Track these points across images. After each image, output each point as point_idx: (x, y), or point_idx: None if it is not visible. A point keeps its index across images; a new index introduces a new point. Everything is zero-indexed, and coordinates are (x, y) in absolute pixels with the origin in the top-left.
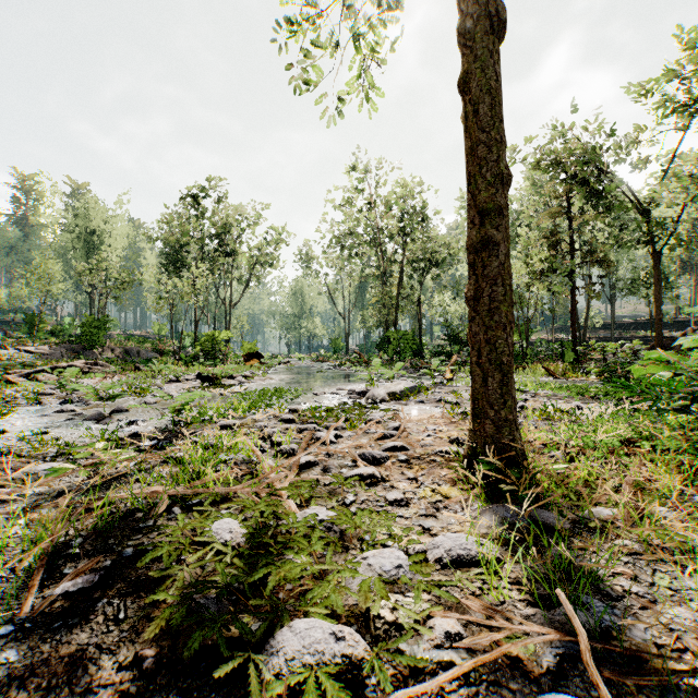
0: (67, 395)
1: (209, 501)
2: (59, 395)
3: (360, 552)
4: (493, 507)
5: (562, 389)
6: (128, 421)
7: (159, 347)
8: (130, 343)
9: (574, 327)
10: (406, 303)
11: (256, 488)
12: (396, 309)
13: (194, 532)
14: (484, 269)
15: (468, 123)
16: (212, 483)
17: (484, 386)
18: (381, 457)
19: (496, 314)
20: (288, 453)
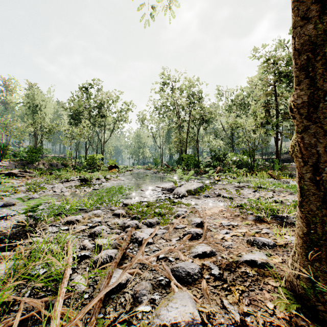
0: None
1: None
2: None
3: None
4: None
5: (291, 188)
6: None
7: (64, 162)
8: (53, 160)
9: (277, 152)
10: (191, 140)
11: None
12: (186, 143)
13: None
14: (326, 67)
15: None
16: None
17: (325, 208)
18: (194, 273)
19: None
20: (104, 262)
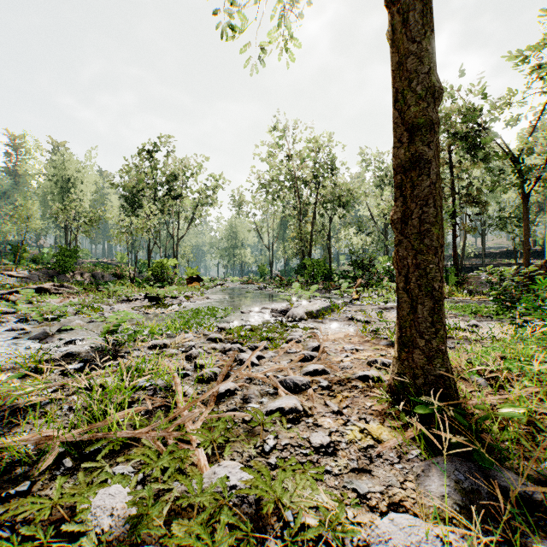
0: (26, 314)
1: (105, 452)
2: (19, 314)
3: (281, 545)
4: (440, 463)
5: (456, 309)
6: (66, 341)
7: (117, 272)
8: (96, 268)
9: (455, 256)
10: (318, 237)
11: (164, 431)
12: (310, 241)
13: (75, 502)
14: (413, 190)
15: (393, 40)
16: (115, 424)
17: (413, 313)
18: (302, 384)
19: (427, 237)
20: (209, 377)
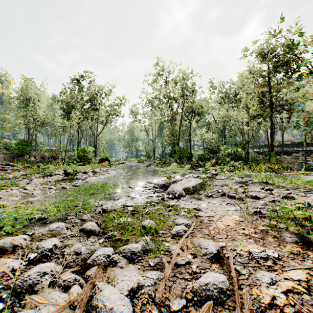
0: None
1: None
2: None
3: None
4: None
5: (309, 185)
6: None
7: (53, 155)
8: (46, 153)
9: (272, 145)
10: (183, 133)
11: None
12: (178, 136)
13: None
14: None
15: None
16: None
17: None
18: None
19: None
20: None
